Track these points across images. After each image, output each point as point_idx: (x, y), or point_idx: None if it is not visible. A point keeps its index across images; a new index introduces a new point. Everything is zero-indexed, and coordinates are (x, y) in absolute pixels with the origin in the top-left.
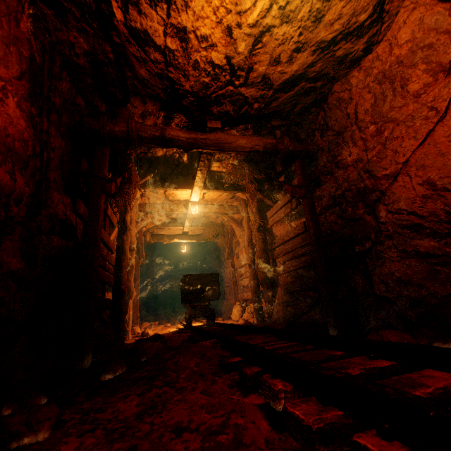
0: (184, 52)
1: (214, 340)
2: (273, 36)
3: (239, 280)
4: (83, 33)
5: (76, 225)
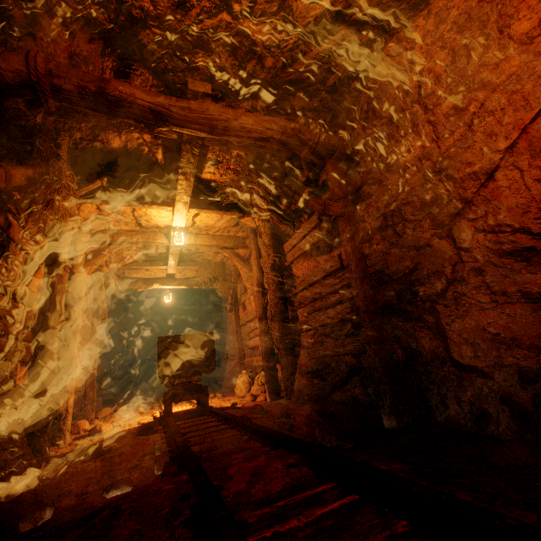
0: None
1: (185, 477)
2: None
3: (247, 340)
4: None
5: None
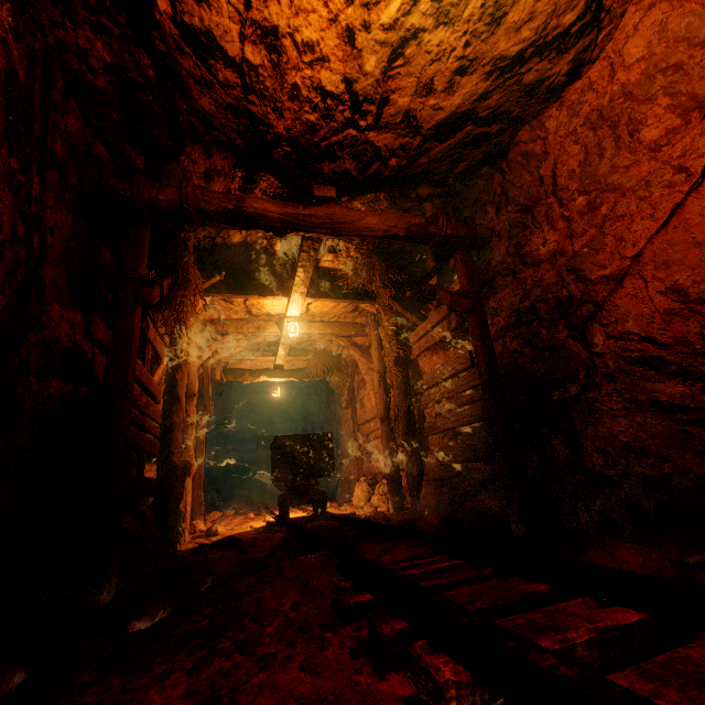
0: (275, 70)
1: (325, 552)
2: (422, 46)
3: (365, 442)
4: (102, 33)
5: (93, 357)
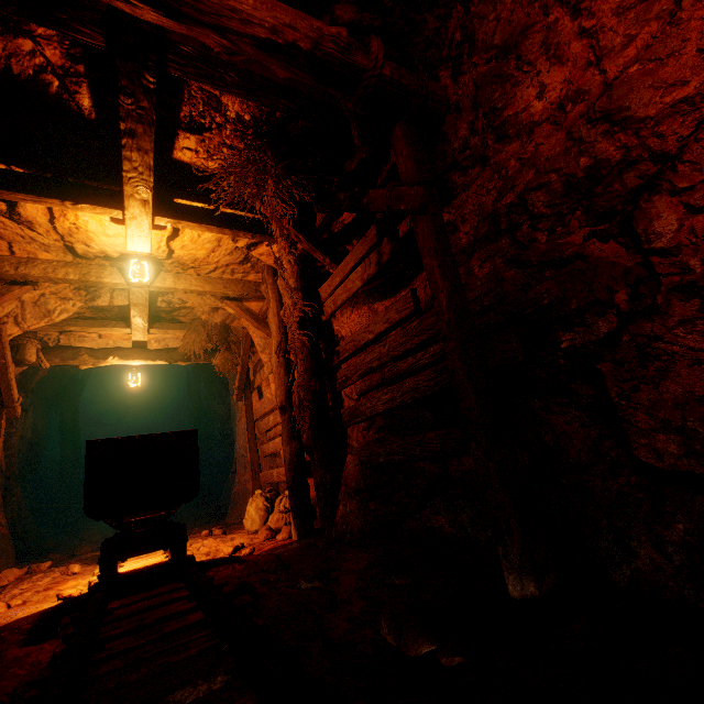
0: None
1: None
2: None
3: (265, 442)
4: None
5: None
